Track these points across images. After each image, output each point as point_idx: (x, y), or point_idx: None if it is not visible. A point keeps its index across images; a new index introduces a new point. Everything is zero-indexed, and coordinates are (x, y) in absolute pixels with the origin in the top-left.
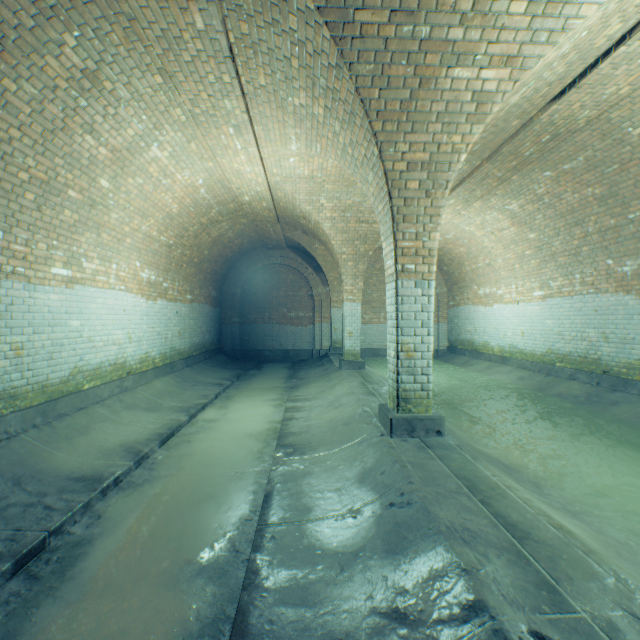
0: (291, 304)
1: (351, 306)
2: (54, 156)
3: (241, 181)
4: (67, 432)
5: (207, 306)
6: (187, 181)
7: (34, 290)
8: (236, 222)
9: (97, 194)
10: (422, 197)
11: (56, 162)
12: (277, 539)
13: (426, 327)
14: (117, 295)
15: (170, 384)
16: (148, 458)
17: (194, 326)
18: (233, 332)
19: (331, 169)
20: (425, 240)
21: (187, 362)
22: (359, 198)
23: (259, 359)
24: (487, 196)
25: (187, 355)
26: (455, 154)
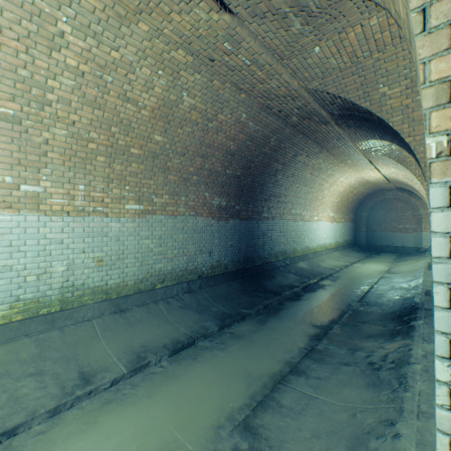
0: (399, 220)
1: None
2: (318, 191)
3: (369, 177)
4: (320, 260)
5: (349, 223)
6: (347, 181)
7: (312, 224)
8: (365, 185)
9: (323, 195)
10: None
11: (318, 192)
12: (383, 280)
13: None
14: (324, 223)
15: (338, 254)
16: (342, 270)
17: (344, 232)
18: (361, 235)
19: None
20: None
21: (342, 247)
22: None
23: (377, 250)
24: None
25: (341, 245)
26: None
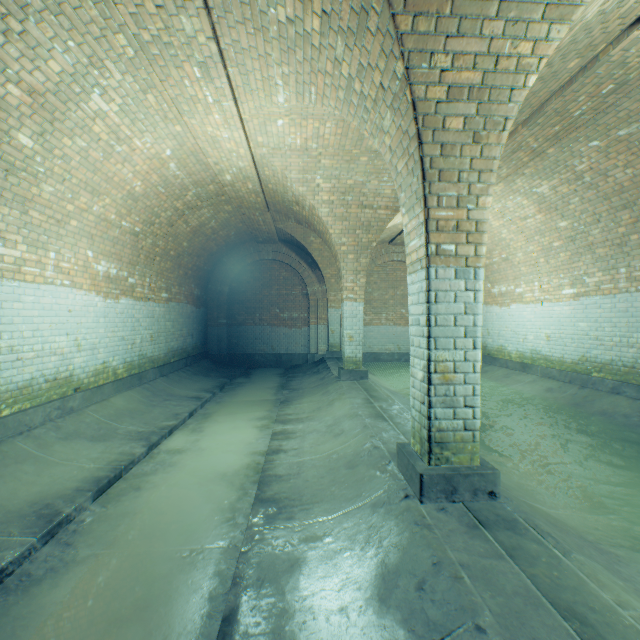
0: (284, 304)
1: (352, 306)
2: None
3: (219, 153)
4: None
5: (188, 306)
6: (150, 150)
7: None
8: (219, 209)
9: (15, 155)
10: (468, 142)
11: None
12: None
13: (471, 337)
14: (58, 292)
15: (134, 400)
16: (70, 522)
17: (172, 329)
18: (220, 335)
19: (329, 137)
20: (470, 208)
21: (161, 371)
22: (362, 177)
23: (249, 364)
24: (512, 176)
25: (162, 362)
26: (520, 74)
